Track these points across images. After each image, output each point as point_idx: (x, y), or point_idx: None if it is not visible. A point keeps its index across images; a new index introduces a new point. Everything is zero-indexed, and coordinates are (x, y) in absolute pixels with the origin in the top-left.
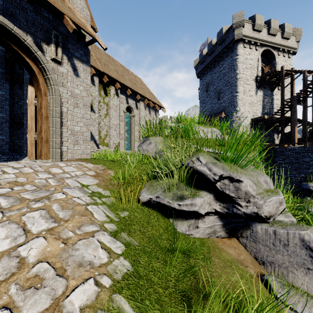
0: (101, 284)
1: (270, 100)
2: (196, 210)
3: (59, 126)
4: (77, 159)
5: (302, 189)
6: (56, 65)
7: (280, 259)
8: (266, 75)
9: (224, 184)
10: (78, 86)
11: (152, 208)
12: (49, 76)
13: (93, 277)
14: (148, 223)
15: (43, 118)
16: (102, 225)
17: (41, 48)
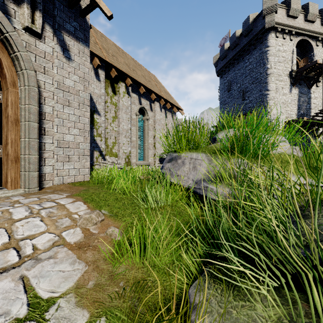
0: None
1: (307, 99)
2: None
3: (36, 135)
4: (68, 183)
5: None
6: (33, 39)
7: None
8: (304, 68)
9: None
10: (69, 74)
11: None
12: (18, 54)
13: None
14: None
15: (10, 122)
16: None
17: (5, 8)
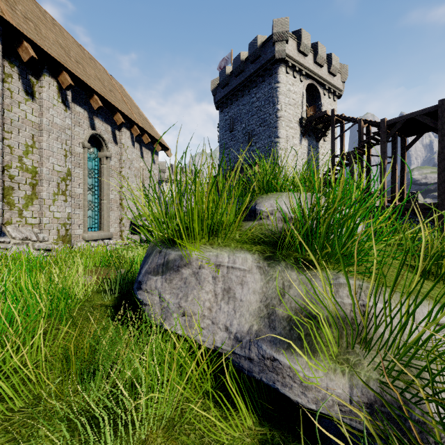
0: None
1: (316, 155)
2: None
3: None
4: None
5: None
6: None
7: None
8: (314, 118)
9: None
10: None
11: None
12: None
13: None
14: None
15: None
16: None
17: None
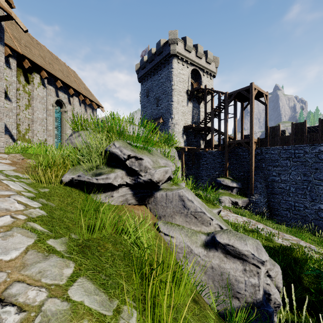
0: (17, 218)
1: (198, 112)
2: (111, 182)
3: None
4: None
5: (217, 183)
6: None
7: (169, 212)
8: (194, 90)
9: (131, 162)
10: None
11: (75, 188)
12: None
13: (10, 215)
14: (69, 196)
15: None
16: (20, 192)
17: None
